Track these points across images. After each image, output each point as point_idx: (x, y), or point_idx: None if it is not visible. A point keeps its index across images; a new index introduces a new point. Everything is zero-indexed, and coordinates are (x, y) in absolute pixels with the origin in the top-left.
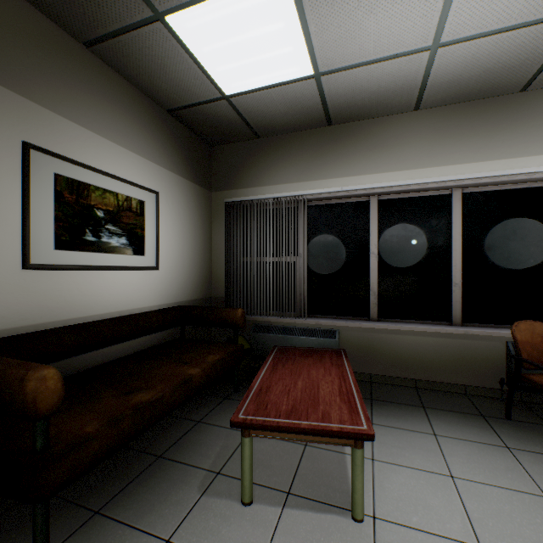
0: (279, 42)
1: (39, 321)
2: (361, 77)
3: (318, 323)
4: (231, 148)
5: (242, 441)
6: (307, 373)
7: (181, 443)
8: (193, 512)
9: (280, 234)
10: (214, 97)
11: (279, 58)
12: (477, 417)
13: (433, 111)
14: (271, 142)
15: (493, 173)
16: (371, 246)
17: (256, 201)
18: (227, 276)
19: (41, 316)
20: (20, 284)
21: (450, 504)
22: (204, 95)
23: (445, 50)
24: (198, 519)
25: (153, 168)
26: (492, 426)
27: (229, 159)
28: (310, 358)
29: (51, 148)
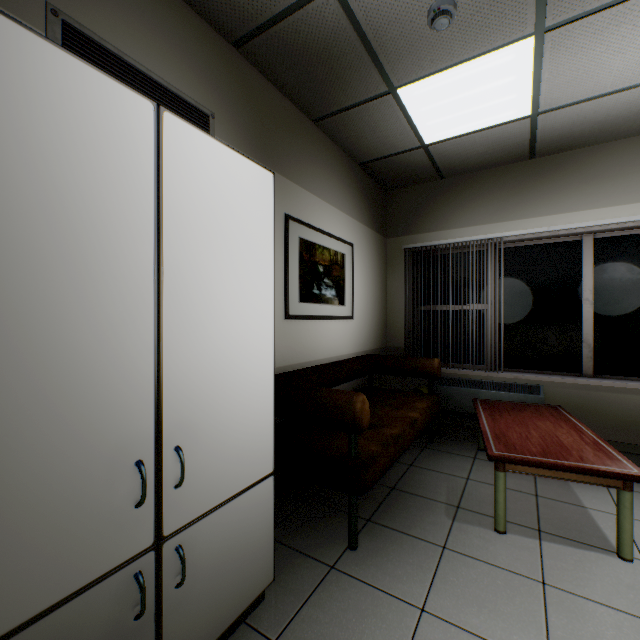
0: (503, 93)
1: (291, 362)
2: (587, 110)
3: (517, 377)
4: (408, 191)
5: (496, 475)
6: (534, 424)
7: (406, 480)
8: (453, 531)
9: (469, 281)
10: (412, 147)
11: (497, 106)
12: None
13: None
14: (457, 182)
15: None
16: (583, 292)
17: (439, 246)
18: (405, 325)
19: (292, 359)
20: (283, 331)
21: None
22: (402, 147)
23: None
24: (461, 537)
25: (349, 222)
26: None
27: (406, 203)
28: (526, 411)
29: (296, 216)
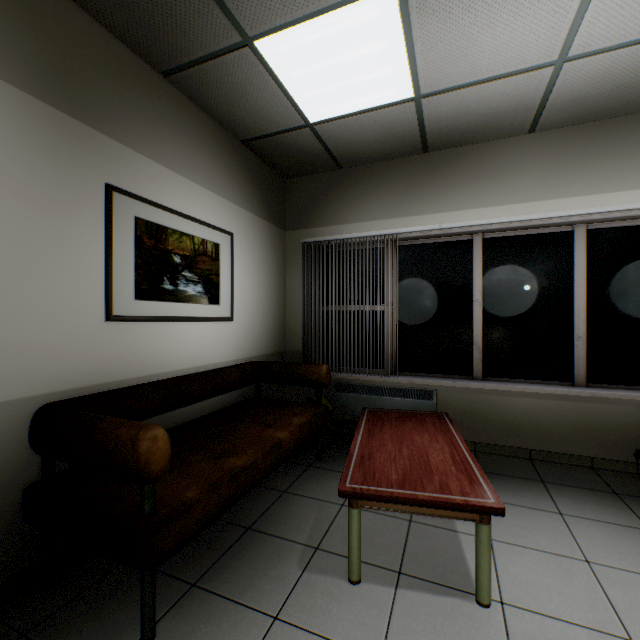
0: (378, 64)
1: (120, 377)
2: (469, 98)
3: (412, 382)
4: (308, 180)
5: (349, 513)
6: (410, 439)
7: (270, 514)
8: (297, 588)
9: (367, 279)
10: (296, 125)
11: (376, 81)
12: (609, 494)
13: (552, 134)
14: (356, 173)
15: (627, 206)
16: (474, 292)
17: (338, 241)
18: (304, 327)
19: (122, 372)
20: (104, 338)
21: (590, 592)
22: (285, 123)
23: (573, 65)
24: (305, 596)
25: (227, 206)
26: (629, 505)
27: (306, 193)
28: (409, 422)
29: (131, 189)
